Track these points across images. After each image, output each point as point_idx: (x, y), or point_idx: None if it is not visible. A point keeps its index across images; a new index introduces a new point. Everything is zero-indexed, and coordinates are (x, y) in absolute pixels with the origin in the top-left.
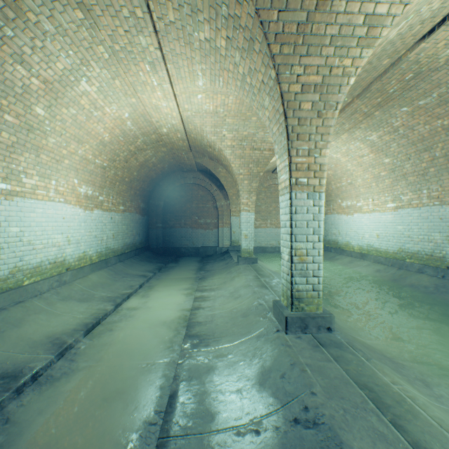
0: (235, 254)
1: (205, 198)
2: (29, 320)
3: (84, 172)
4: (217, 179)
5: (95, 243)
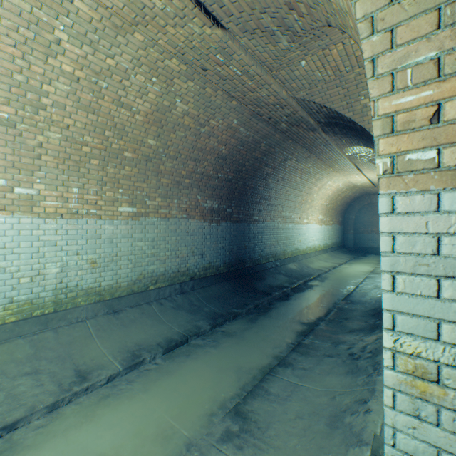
0: None
1: None
2: (314, 262)
3: (320, 209)
4: None
5: (322, 241)
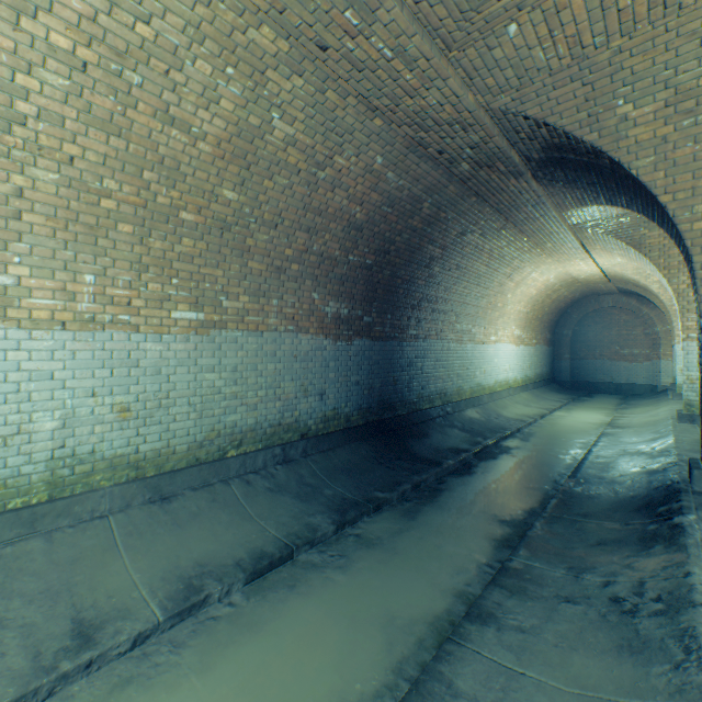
0: None
1: (629, 324)
2: (508, 407)
3: (517, 320)
4: (648, 300)
5: (519, 371)
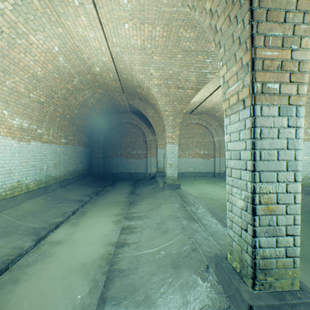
0: (161, 179)
1: (136, 134)
2: None
3: (16, 104)
4: (146, 119)
5: (33, 172)
